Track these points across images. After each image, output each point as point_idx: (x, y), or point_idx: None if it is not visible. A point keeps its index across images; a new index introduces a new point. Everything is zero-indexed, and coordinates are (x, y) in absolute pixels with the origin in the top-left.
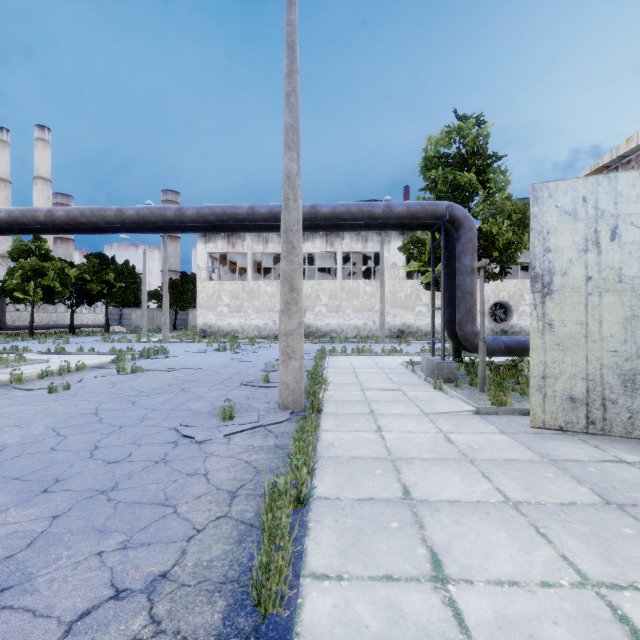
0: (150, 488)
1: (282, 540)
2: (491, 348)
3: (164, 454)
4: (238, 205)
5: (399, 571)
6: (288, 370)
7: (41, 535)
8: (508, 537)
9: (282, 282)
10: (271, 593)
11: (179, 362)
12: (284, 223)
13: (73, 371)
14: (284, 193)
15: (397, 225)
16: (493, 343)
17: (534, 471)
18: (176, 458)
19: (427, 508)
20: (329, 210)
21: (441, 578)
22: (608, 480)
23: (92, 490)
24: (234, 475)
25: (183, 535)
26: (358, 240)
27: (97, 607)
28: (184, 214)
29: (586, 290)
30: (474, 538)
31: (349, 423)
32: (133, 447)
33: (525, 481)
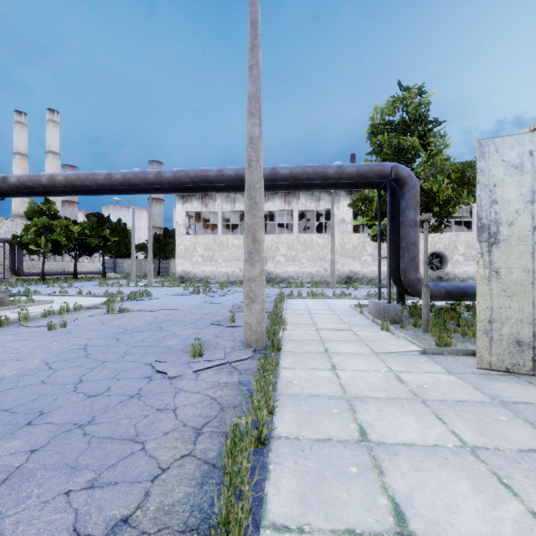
0: (123, 423)
1: (243, 484)
2: (433, 293)
3: (139, 389)
4: (208, 168)
5: (361, 525)
6: (251, 312)
7: (17, 470)
8: (471, 487)
9: (246, 234)
10: None
11: (160, 303)
12: (247, 182)
13: (71, 311)
14: (247, 155)
15: (347, 184)
16: (435, 288)
17: (486, 413)
18: (149, 393)
19: (385, 451)
20: (287, 171)
21: (406, 535)
22: None
23: (70, 424)
24: (200, 411)
25: (148, 474)
26: (312, 200)
27: None
28: (162, 177)
29: (533, 239)
30: (436, 487)
31: (306, 361)
32: (112, 381)
33: (479, 424)
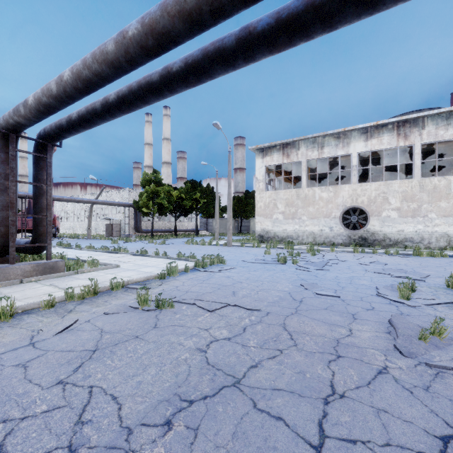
0: None
1: None
2: None
3: None
4: None
5: None
6: None
7: None
8: None
9: None
10: None
11: (230, 282)
12: None
13: (108, 289)
14: None
15: None
16: None
17: None
18: None
19: None
20: None
21: None
22: None
23: None
24: None
25: None
26: (448, 125)
27: None
28: None
29: None
30: None
31: None
32: None
33: None
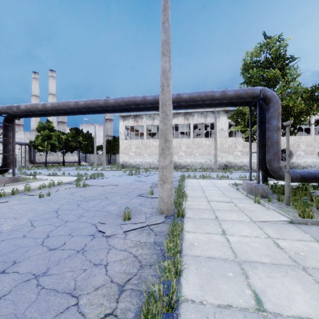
0: (67, 276)
1: None
2: (291, 177)
3: (84, 245)
4: (136, 96)
5: None
6: (163, 190)
7: None
8: None
9: (160, 136)
10: None
11: (108, 181)
12: (161, 100)
13: (56, 185)
14: (161, 82)
15: (228, 103)
16: (292, 174)
17: None
18: (90, 249)
19: None
20: (187, 96)
21: None
22: None
23: (30, 274)
24: (124, 268)
25: None
26: (202, 117)
27: None
28: (108, 102)
29: None
30: None
31: (202, 226)
32: (68, 237)
33: None
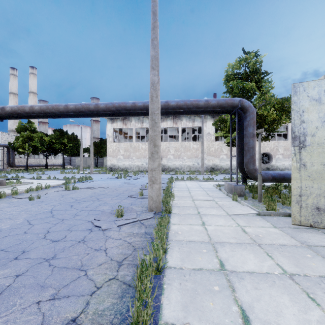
0: (73, 258)
1: (147, 297)
2: (264, 178)
3: (84, 237)
4: (127, 102)
5: (221, 324)
6: (153, 190)
7: (7, 288)
8: (290, 300)
9: (149, 142)
10: None
11: (97, 184)
12: (150, 109)
13: (44, 188)
14: (150, 93)
15: (211, 111)
16: (265, 175)
17: (298, 253)
18: (90, 239)
19: (235, 277)
20: (175, 103)
21: None
22: None
23: (41, 258)
24: (121, 251)
25: (88, 291)
26: (190, 121)
27: None
28: (99, 107)
29: None
30: (268, 300)
31: (186, 220)
32: (67, 232)
33: (294, 259)
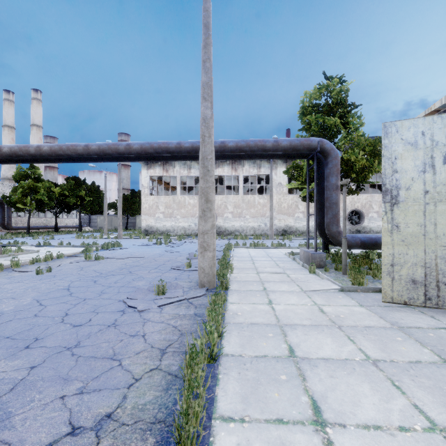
0: (103, 346)
1: (198, 389)
2: (350, 243)
3: (114, 320)
4: (169, 141)
5: (288, 415)
6: (204, 259)
7: (21, 382)
8: (371, 388)
9: (200, 196)
10: (189, 434)
11: (128, 252)
12: (201, 153)
13: (55, 258)
14: (201, 132)
15: (282, 155)
16: (352, 239)
17: (387, 335)
18: (123, 323)
19: (307, 364)
20: (234, 144)
21: (320, 422)
22: (444, 343)
23: (61, 347)
24: (164, 336)
25: (125, 383)
26: (254, 167)
27: (57, 441)
28: (131, 148)
29: (424, 201)
30: (344, 389)
31: (248, 297)
32: (92, 314)
33: (381, 343)
